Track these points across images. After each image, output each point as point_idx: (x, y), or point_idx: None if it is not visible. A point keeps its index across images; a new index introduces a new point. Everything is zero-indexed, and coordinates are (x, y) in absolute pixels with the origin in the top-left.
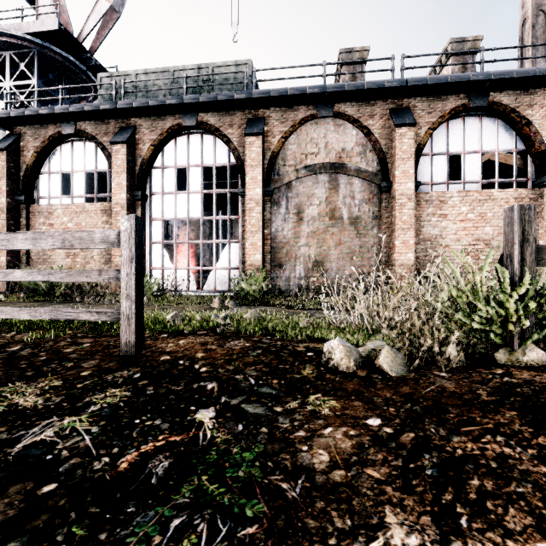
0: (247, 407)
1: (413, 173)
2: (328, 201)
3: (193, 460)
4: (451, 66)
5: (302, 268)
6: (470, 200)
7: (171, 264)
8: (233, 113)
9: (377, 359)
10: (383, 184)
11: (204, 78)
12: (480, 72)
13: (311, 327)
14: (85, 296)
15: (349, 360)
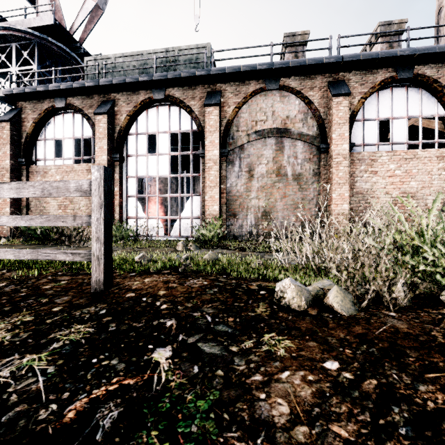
0: (204, 346)
1: (348, 136)
2: (275, 161)
3: (144, 409)
4: (380, 46)
5: (253, 217)
6: (397, 159)
7: (143, 214)
8: (195, 88)
9: (326, 298)
10: (322, 146)
11: (171, 59)
12: (407, 48)
13: (263, 267)
14: (72, 240)
15: (300, 299)
